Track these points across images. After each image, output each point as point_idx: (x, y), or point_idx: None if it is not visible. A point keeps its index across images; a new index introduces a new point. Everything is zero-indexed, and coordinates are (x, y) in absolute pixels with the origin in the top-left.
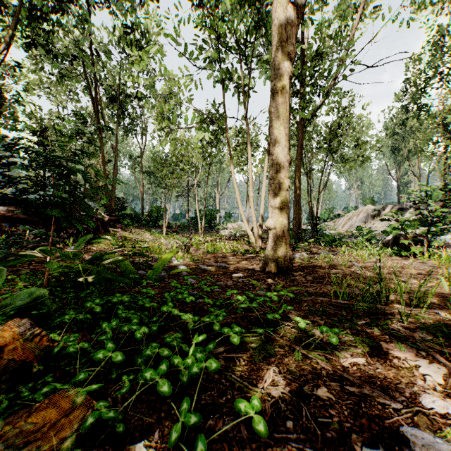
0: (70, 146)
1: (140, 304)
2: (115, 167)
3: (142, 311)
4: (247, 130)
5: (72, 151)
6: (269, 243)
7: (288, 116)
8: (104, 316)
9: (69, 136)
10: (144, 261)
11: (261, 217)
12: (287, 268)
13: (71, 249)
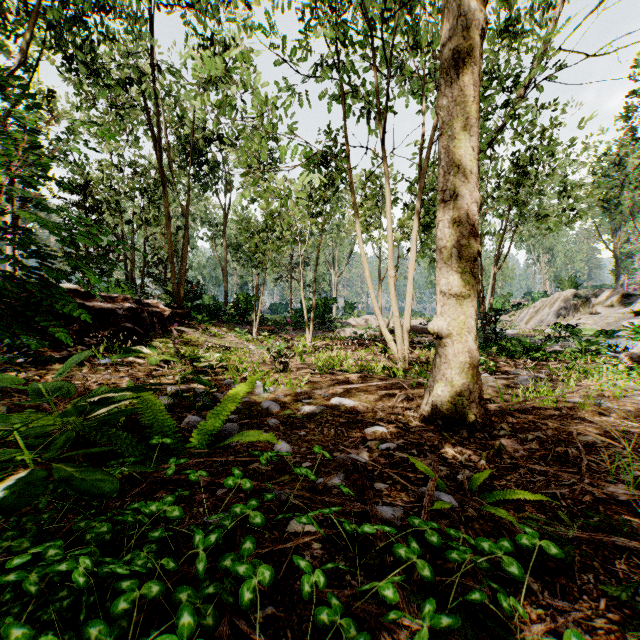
0: (123, 209)
1: (120, 572)
2: (184, 237)
3: (137, 578)
4: (385, 165)
5: (18, 175)
6: (437, 365)
7: (477, 113)
8: (1, 626)
9: (7, 139)
10: (207, 389)
11: (408, 310)
12: (476, 417)
13: (100, 362)
